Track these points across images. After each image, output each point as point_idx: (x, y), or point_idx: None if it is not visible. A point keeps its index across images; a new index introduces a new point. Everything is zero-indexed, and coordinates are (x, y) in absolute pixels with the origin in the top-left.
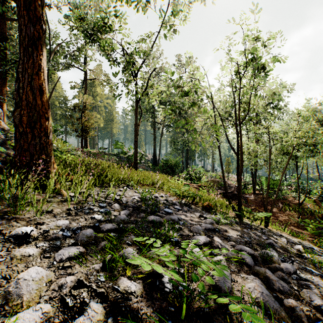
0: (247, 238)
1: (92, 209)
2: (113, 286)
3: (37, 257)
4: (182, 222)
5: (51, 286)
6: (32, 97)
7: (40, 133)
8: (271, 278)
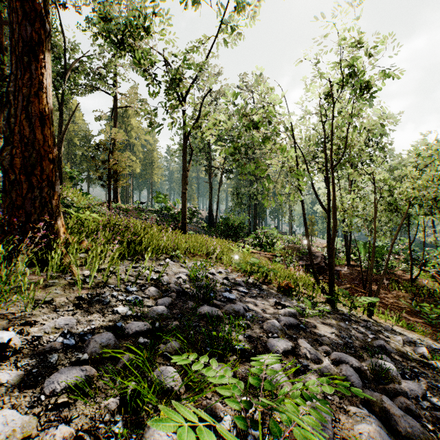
0: (347, 339)
1: (114, 297)
2: None
3: (14, 386)
4: (250, 314)
5: None
6: (28, 129)
7: (40, 182)
8: (392, 411)
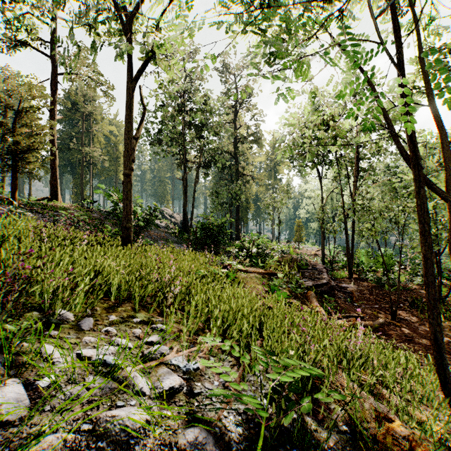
0: None
1: None
2: None
3: None
4: None
5: None
6: None
7: None
8: None
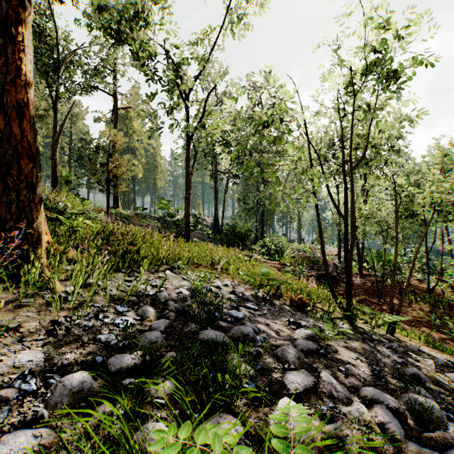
0: (374, 366)
1: (100, 319)
2: None
3: None
4: (261, 337)
5: None
6: (4, 121)
7: (18, 183)
8: None
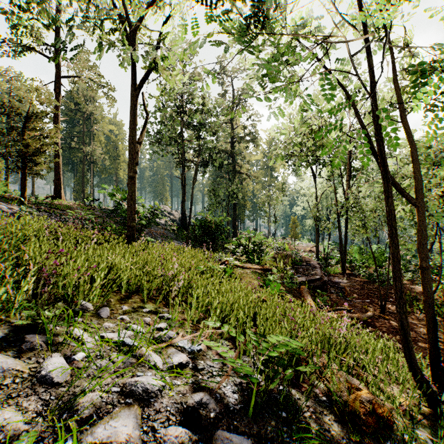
0: None
1: None
2: None
3: None
4: None
5: None
6: None
7: None
8: None
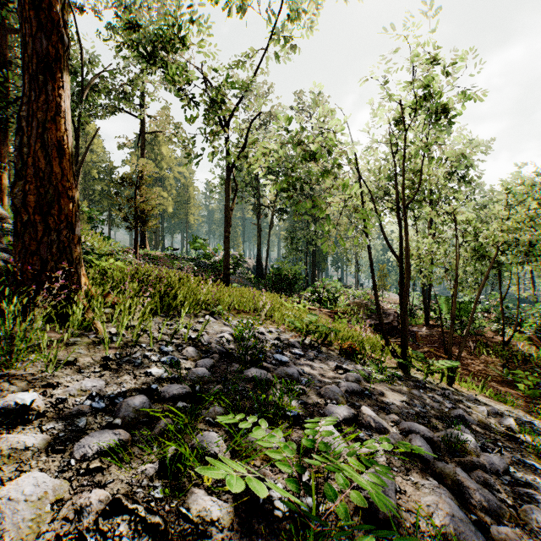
0: (419, 408)
1: (147, 357)
2: (178, 509)
3: (40, 450)
4: (306, 379)
5: (61, 510)
6: (44, 160)
7: (58, 223)
8: (467, 484)
